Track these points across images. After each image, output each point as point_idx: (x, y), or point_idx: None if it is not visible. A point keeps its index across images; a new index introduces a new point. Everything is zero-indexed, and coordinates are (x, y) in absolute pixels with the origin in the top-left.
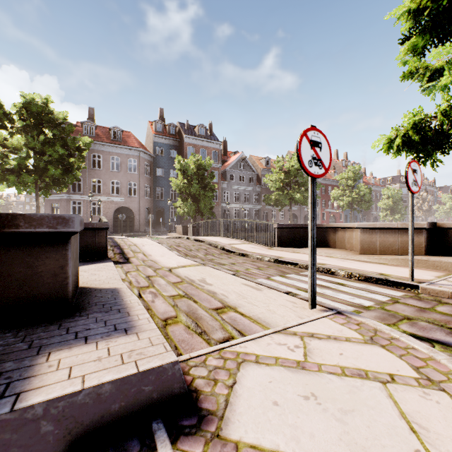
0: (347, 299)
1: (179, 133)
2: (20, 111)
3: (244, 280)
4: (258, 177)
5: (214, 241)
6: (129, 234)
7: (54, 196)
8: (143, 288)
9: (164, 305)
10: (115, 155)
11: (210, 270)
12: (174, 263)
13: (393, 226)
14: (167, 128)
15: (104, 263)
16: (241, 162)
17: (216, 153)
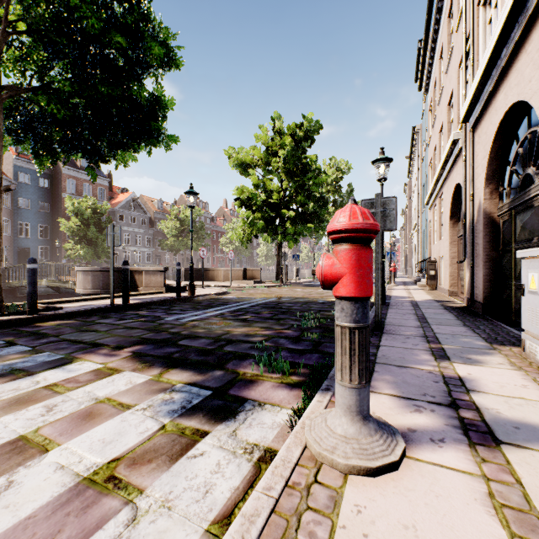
0: None
1: None
2: None
3: None
4: (150, 219)
5: None
6: None
7: None
8: None
9: None
10: None
11: None
12: None
13: (234, 269)
14: None
15: None
16: (132, 202)
17: (102, 189)
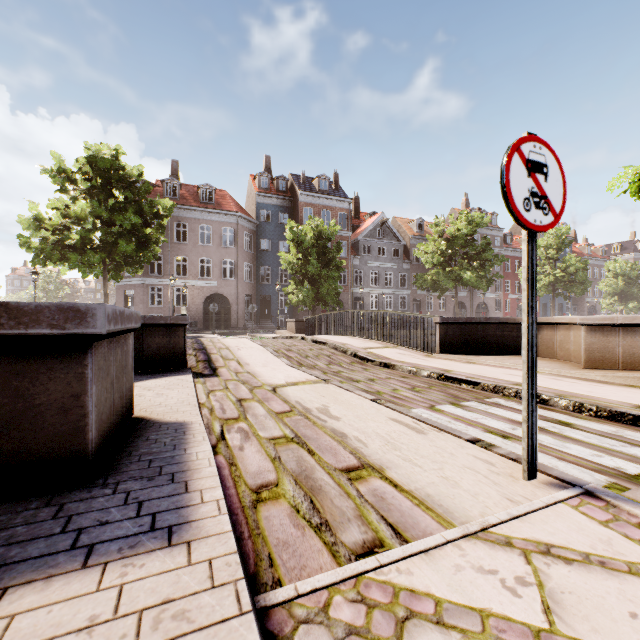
0: (587, 457)
1: (291, 190)
2: (84, 168)
3: (391, 412)
4: (405, 249)
5: (341, 344)
6: (224, 331)
7: (127, 281)
8: (229, 421)
9: (259, 457)
10: (205, 223)
11: (335, 392)
12: (280, 378)
13: None
14: (275, 182)
15: (179, 375)
16: (380, 227)
17: (344, 216)
